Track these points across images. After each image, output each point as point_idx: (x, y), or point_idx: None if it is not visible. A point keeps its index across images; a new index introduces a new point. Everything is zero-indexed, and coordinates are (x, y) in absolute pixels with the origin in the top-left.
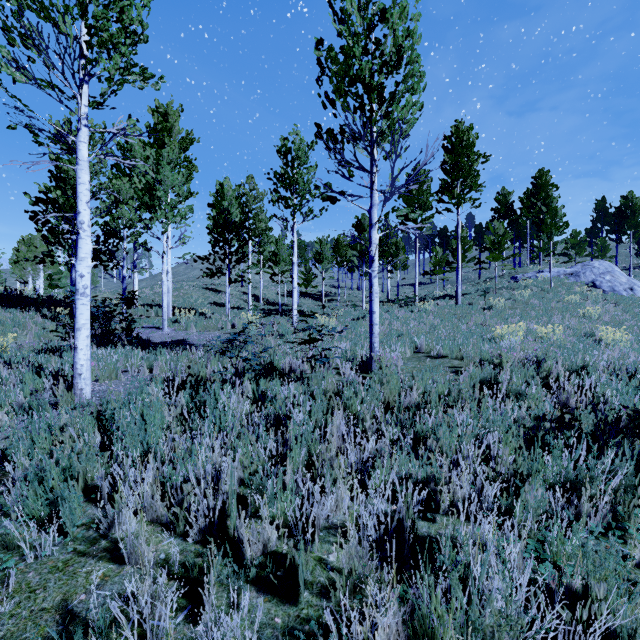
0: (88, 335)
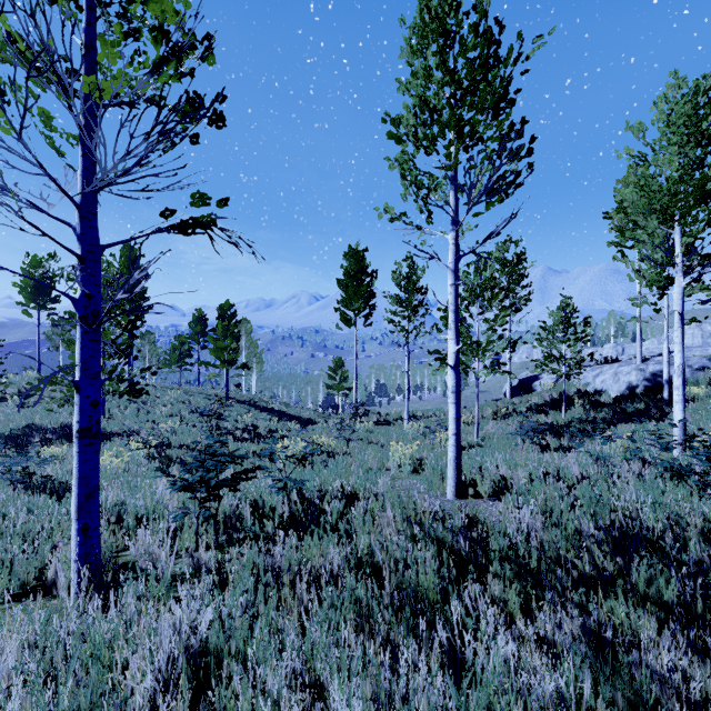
0: (451, 436)
